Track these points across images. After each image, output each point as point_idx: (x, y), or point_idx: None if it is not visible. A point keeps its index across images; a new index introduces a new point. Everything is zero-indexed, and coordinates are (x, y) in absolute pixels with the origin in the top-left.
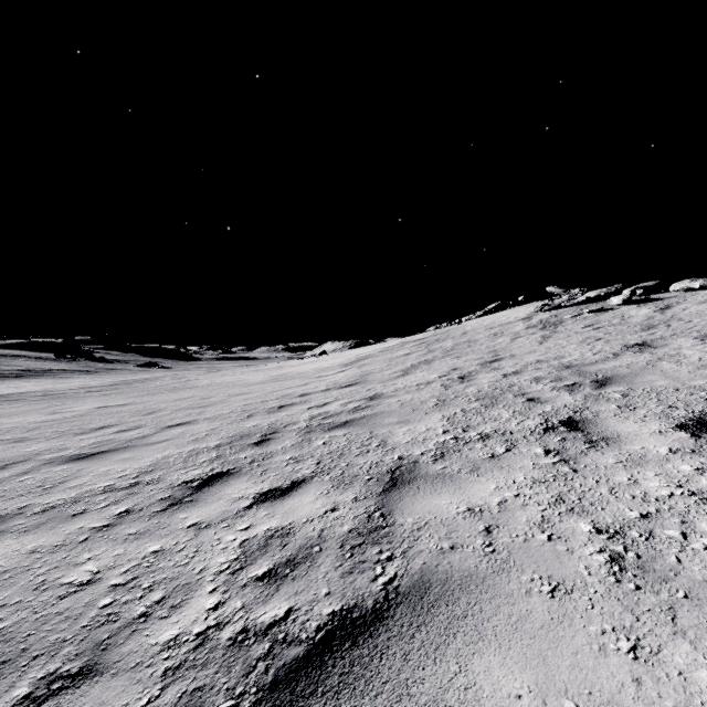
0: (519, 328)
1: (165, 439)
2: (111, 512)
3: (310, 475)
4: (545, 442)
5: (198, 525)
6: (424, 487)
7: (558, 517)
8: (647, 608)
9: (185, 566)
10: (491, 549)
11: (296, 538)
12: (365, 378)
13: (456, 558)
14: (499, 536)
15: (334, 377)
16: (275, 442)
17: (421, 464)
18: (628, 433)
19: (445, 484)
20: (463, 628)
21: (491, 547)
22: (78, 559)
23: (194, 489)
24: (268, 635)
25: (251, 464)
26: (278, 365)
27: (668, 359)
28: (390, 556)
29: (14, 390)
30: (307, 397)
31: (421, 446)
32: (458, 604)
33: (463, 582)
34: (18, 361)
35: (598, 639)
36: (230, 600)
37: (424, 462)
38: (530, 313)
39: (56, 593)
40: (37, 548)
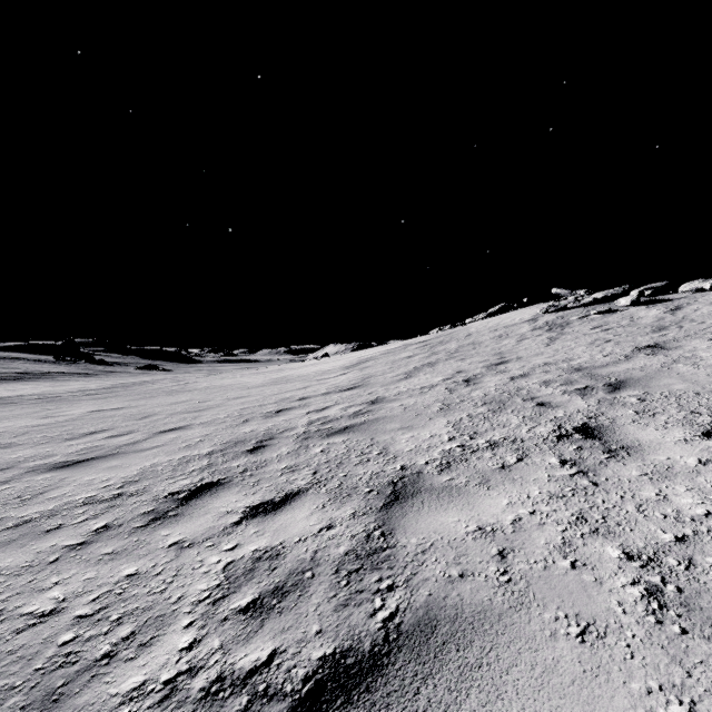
0: (525, 330)
1: (156, 445)
2: (88, 527)
3: (306, 487)
4: (559, 451)
5: (180, 543)
6: (429, 502)
7: (581, 539)
8: (699, 659)
9: (160, 593)
10: (506, 578)
11: (286, 561)
12: (366, 381)
13: (467, 589)
14: (515, 562)
15: (335, 380)
16: (270, 449)
17: (425, 475)
18: (650, 441)
19: (452, 498)
20: (477, 681)
21: (506, 575)
22: (45, 584)
23: (181, 502)
24: (247, 686)
25: (243, 473)
26: (279, 367)
27: (684, 361)
28: (391, 584)
29: (10, 393)
30: (307, 400)
31: (425, 455)
32: (471, 649)
33: (475, 620)
34: (16, 364)
35: (643, 700)
36: (207, 638)
37: (429, 472)
38: (536, 314)
39: (13, 626)
40: (1, 570)
